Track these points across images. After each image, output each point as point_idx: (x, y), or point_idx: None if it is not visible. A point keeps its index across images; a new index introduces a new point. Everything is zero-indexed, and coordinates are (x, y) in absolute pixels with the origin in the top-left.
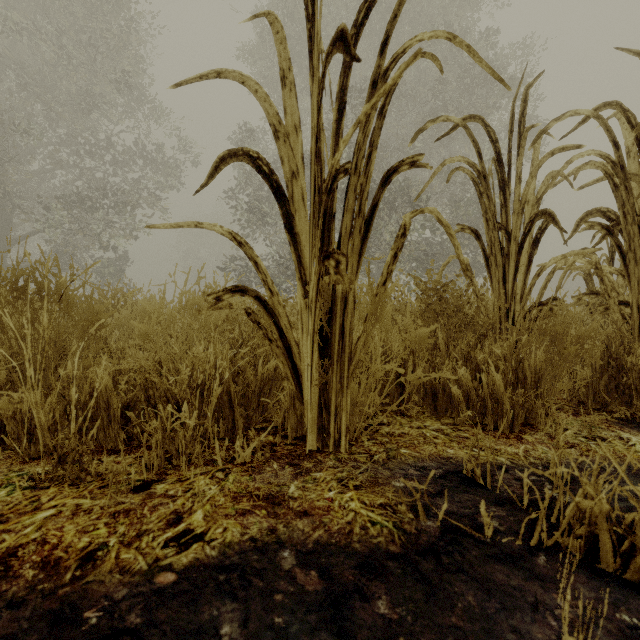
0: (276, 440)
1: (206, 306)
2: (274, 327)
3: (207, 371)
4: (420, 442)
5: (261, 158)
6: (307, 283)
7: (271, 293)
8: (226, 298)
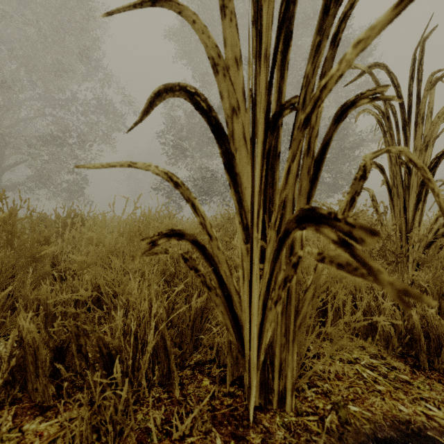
0: (213, 387)
1: (140, 251)
2: (213, 274)
3: (141, 312)
4: (363, 390)
5: (199, 93)
6: (248, 227)
7: (209, 237)
8: (161, 243)
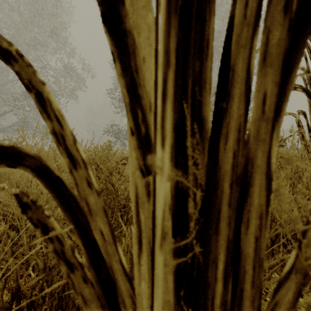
0: None
1: None
2: (77, 237)
3: None
4: None
5: None
6: (150, 140)
7: (71, 162)
8: None
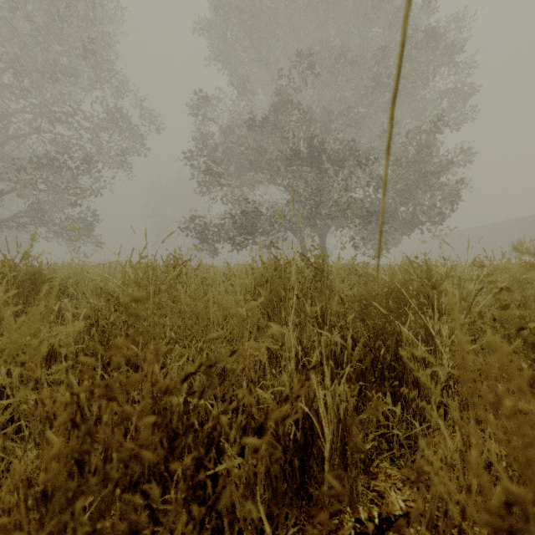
0: None
1: None
2: None
3: None
4: None
5: None
6: None
7: None
8: None
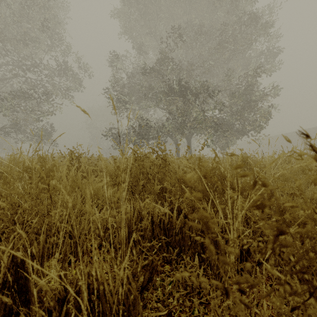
0: None
1: None
2: None
3: None
4: None
5: None
6: None
7: None
8: None
